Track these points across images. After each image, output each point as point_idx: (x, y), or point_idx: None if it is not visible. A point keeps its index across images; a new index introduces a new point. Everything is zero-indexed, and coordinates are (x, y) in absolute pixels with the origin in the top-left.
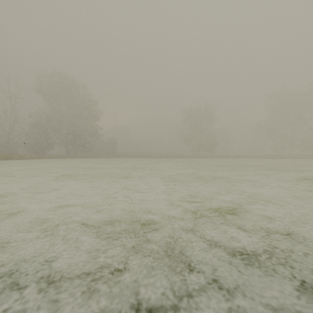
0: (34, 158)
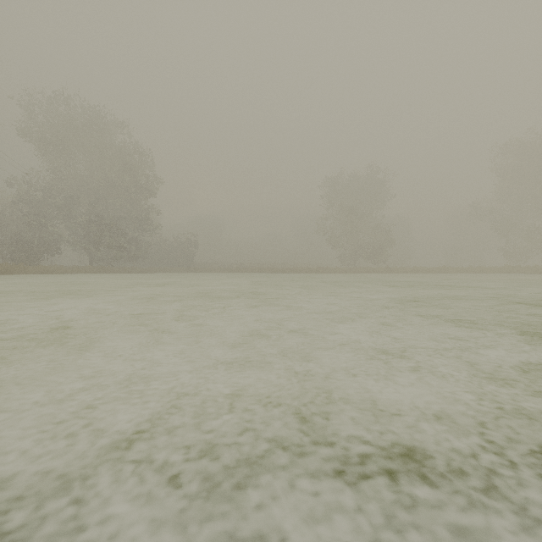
0: None
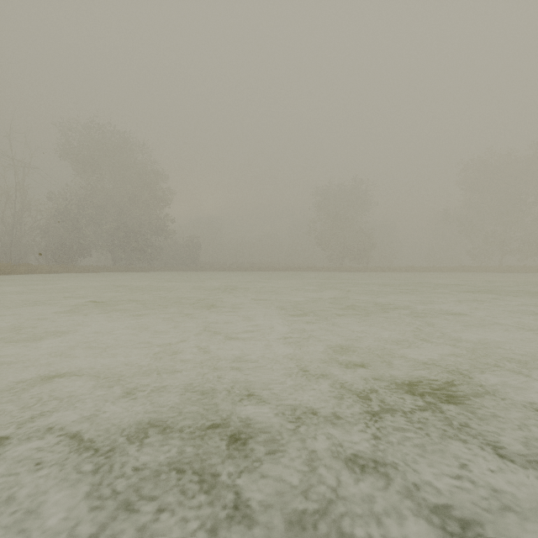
0: (56, 271)
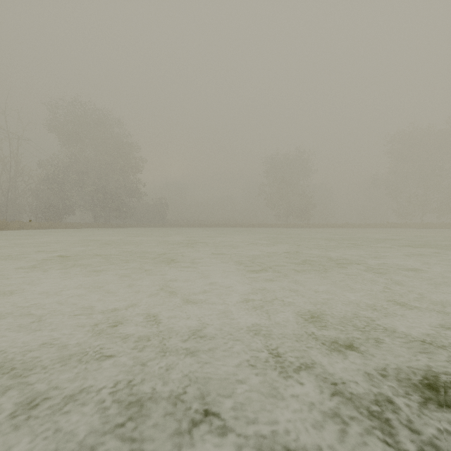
0: (45, 227)
